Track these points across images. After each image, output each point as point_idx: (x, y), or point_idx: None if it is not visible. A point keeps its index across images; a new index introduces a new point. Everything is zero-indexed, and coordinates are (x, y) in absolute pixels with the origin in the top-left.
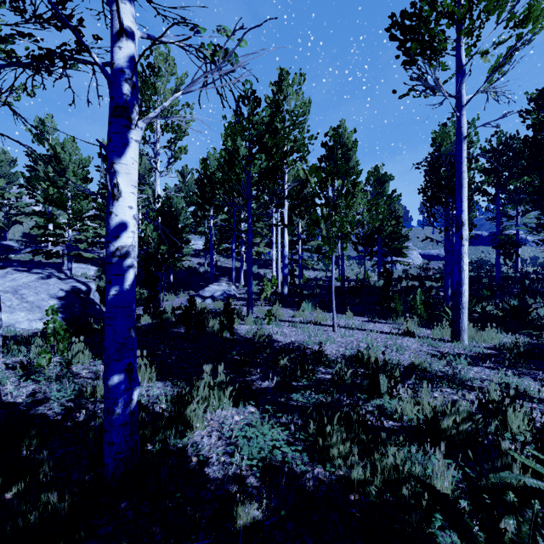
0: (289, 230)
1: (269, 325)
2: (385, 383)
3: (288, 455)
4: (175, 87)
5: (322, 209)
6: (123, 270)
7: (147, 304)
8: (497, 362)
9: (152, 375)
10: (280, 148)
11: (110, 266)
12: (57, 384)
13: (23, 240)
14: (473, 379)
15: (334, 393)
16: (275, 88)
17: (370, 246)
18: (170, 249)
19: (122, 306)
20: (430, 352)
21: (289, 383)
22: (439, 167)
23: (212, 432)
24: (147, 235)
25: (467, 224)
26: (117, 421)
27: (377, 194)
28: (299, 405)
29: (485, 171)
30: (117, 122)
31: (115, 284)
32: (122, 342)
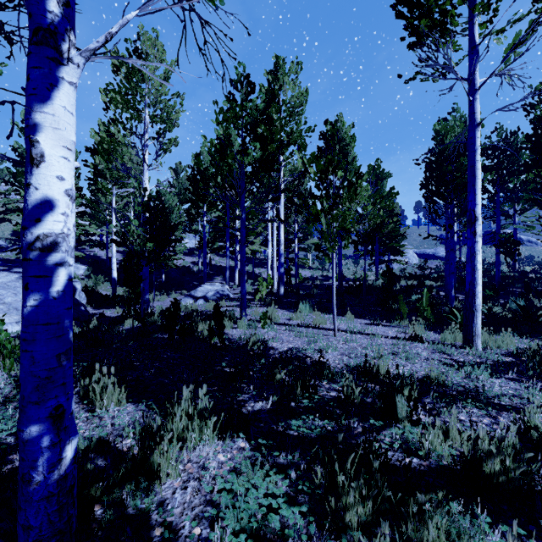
0: (285, 228)
1: (264, 328)
2: (404, 407)
3: (288, 519)
4: (164, 75)
5: (323, 202)
6: (47, 270)
7: (127, 307)
8: (519, 372)
9: (122, 396)
10: (275, 140)
11: (27, 263)
12: (1, 410)
13: (12, 239)
14: (501, 396)
15: (342, 418)
16: (271, 77)
17: (370, 243)
18: (157, 246)
19: (46, 322)
20: (443, 360)
21: (287, 404)
22: (442, 161)
23: (188, 481)
24: (132, 232)
25: (480, 219)
26: (37, 493)
27: (375, 191)
28: (300, 435)
29: (485, 168)
30: (39, 52)
31: (34, 290)
32: (45, 376)
